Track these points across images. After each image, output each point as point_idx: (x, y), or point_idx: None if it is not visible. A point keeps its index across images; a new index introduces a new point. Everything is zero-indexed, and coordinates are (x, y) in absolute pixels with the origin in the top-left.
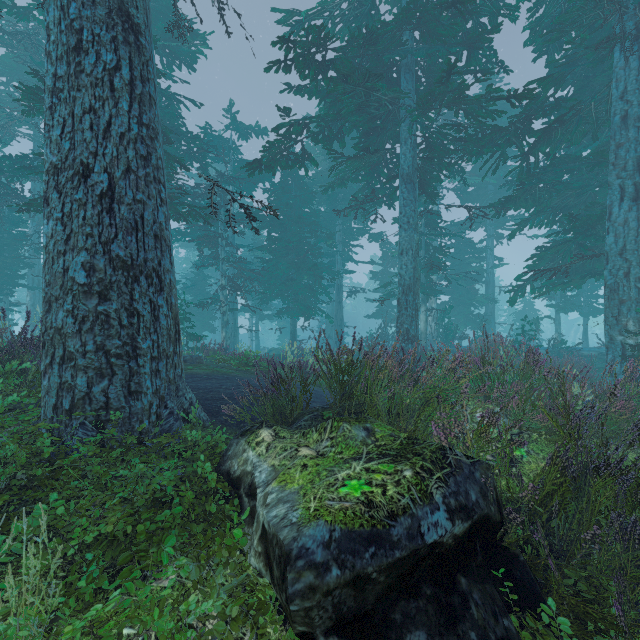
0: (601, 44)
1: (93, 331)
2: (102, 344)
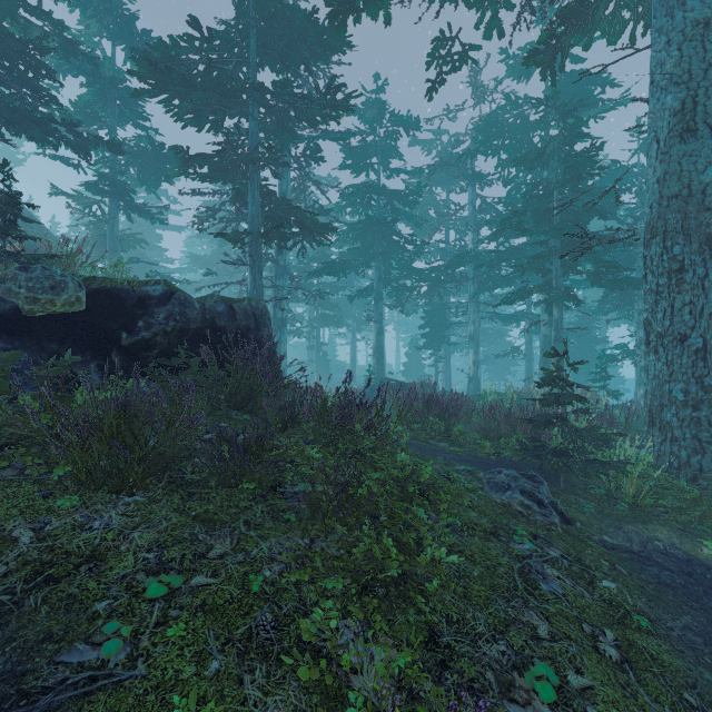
0: None
1: (692, 426)
2: (698, 434)
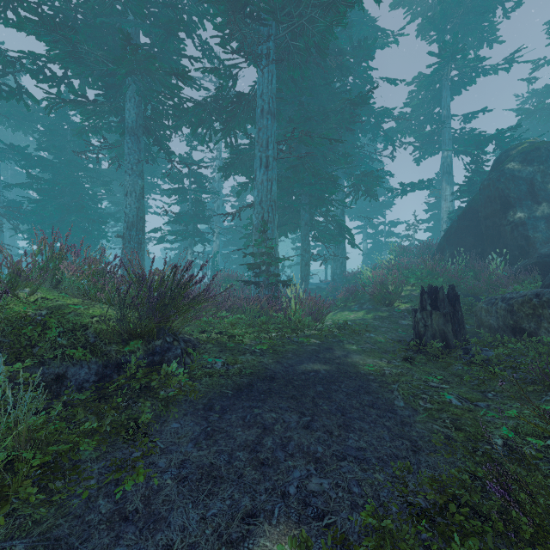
0: (236, 53)
1: None
2: None
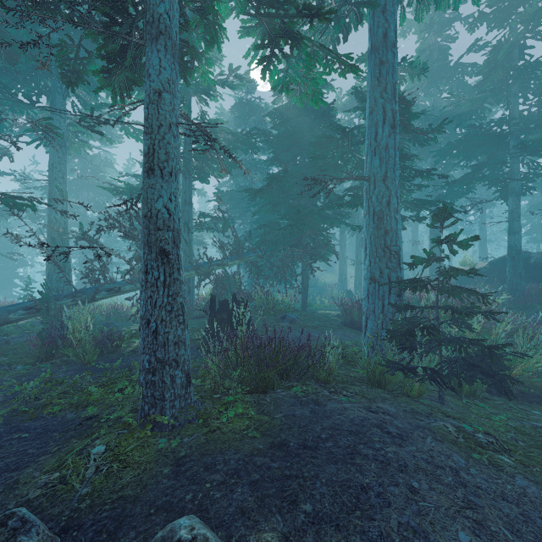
0: None
1: None
2: None
